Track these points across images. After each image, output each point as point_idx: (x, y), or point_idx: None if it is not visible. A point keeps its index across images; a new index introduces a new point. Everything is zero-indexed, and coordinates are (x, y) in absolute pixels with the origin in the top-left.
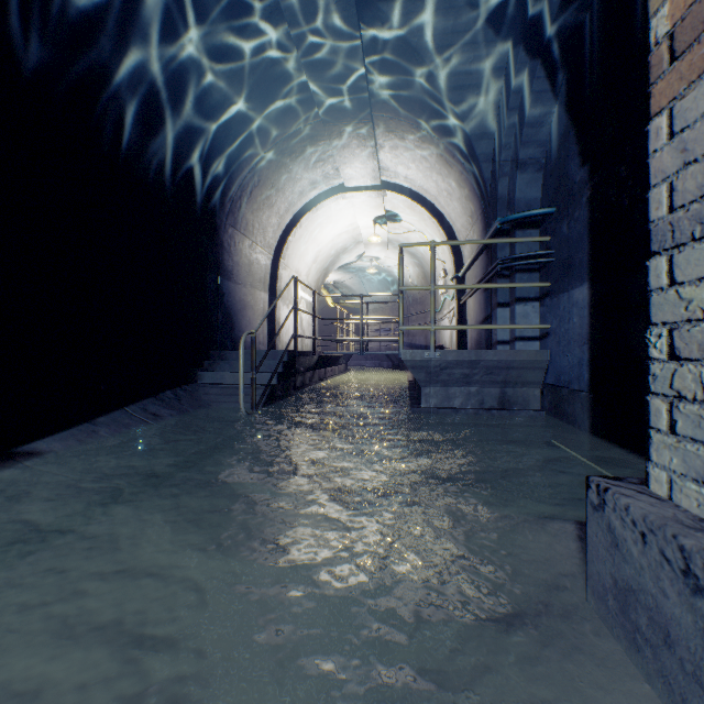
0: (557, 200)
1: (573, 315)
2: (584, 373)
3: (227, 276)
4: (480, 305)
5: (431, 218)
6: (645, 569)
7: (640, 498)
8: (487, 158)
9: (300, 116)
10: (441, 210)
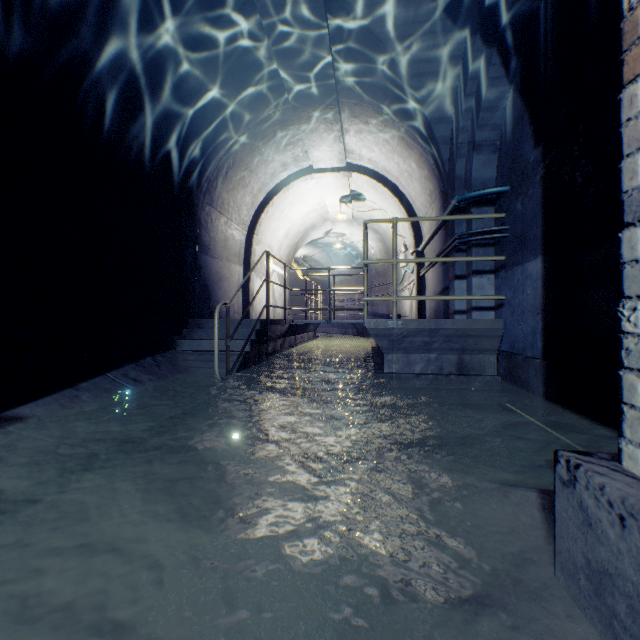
0: (511, 179)
1: (527, 286)
2: (538, 341)
3: (204, 251)
4: (438, 277)
5: (393, 197)
6: (624, 554)
7: (615, 477)
8: (446, 141)
9: (272, 102)
10: (402, 190)
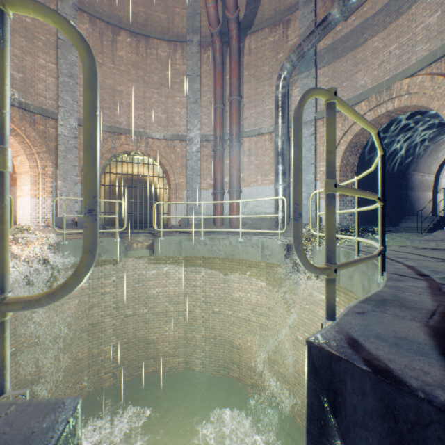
0: None
1: None
2: None
3: (409, 190)
4: None
5: None
6: None
7: None
8: None
9: (443, 128)
10: None
